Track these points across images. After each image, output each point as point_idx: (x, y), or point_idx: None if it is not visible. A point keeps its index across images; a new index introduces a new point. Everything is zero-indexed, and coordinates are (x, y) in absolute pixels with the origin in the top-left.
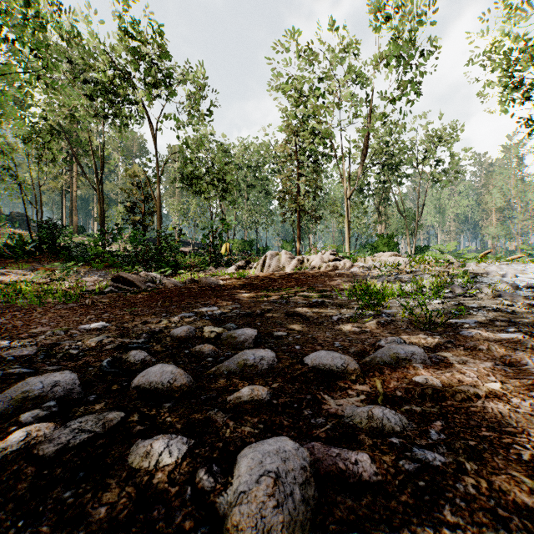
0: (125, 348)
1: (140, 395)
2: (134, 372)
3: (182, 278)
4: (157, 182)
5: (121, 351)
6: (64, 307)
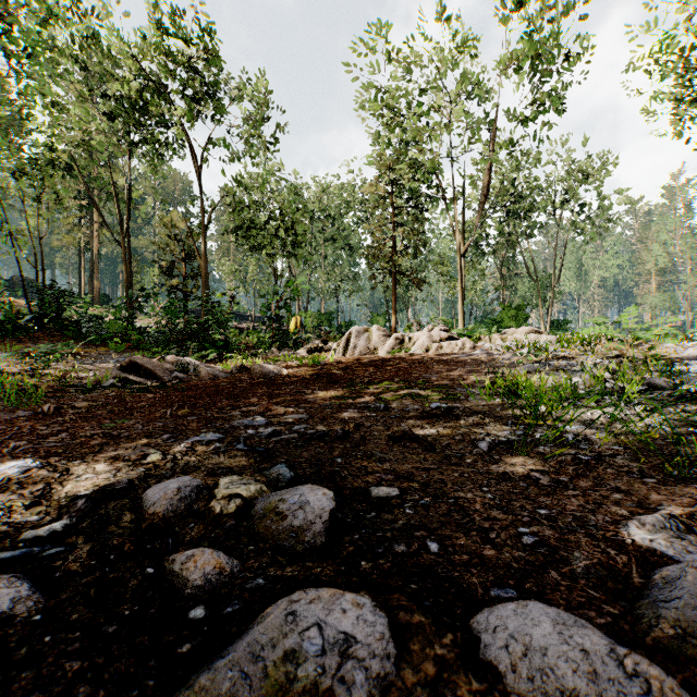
0: None
1: None
2: None
3: (228, 364)
4: (202, 233)
5: None
6: (3, 418)
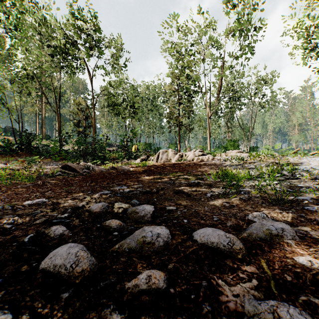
0: (50, 223)
1: (43, 281)
2: (49, 248)
3: (106, 166)
4: (93, 107)
5: (45, 226)
6: (23, 186)
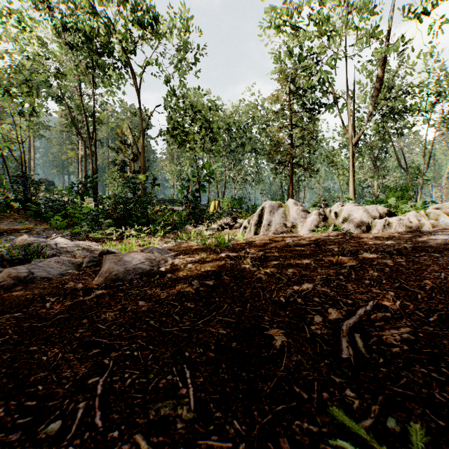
0: None
1: None
2: None
3: (110, 247)
4: (141, 135)
5: None
6: None
